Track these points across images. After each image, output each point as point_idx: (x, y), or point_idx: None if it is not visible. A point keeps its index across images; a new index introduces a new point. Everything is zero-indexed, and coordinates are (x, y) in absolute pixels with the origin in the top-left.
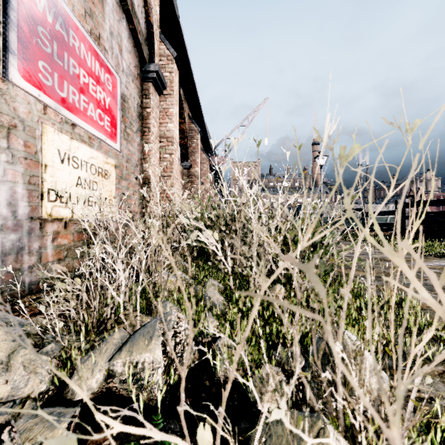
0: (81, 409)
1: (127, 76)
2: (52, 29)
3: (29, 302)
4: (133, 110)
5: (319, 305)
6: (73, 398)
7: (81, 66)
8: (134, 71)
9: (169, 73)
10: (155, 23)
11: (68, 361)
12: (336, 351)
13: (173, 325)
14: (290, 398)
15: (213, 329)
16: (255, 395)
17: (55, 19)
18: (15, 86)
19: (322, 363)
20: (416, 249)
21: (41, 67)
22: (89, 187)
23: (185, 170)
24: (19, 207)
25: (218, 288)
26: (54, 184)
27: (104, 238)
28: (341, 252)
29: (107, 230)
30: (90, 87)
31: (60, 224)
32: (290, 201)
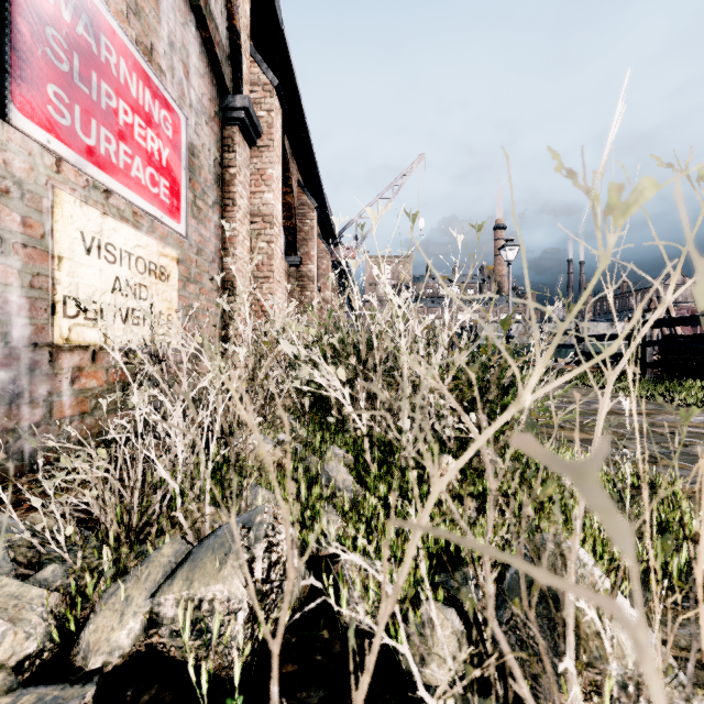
0: (97, 689)
1: (198, 115)
2: (71, 33)
3: (29, 484)
4: (207, 171)
5: (529, 503)
6: (85, 666)
7: (121, 95)
8: (209, 107)
9: (266, 112)
10: (243, 30)
11: (79, 598)
12: (664, 703)
13: (266, 532)
14: (485, 696)
15: (336, 533)
16: (412, 668)
17: (76, 17)
18: (7, 125)
19: (529, 601)
20: (664, 396)
21: (52, 94)
22: (134, 294)
23: (292, 268)
24: (13, 326)
25: (345, 462)
26: (74, 289)
27: (157, 377)
28: (547, 400)
29: (163, 364)
30: (136, 130)
31: (85, 354)
32: (466, 317)
